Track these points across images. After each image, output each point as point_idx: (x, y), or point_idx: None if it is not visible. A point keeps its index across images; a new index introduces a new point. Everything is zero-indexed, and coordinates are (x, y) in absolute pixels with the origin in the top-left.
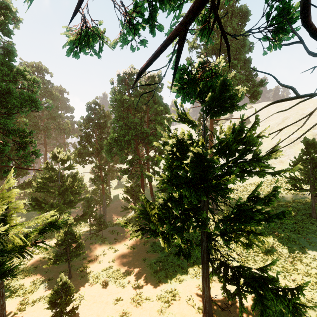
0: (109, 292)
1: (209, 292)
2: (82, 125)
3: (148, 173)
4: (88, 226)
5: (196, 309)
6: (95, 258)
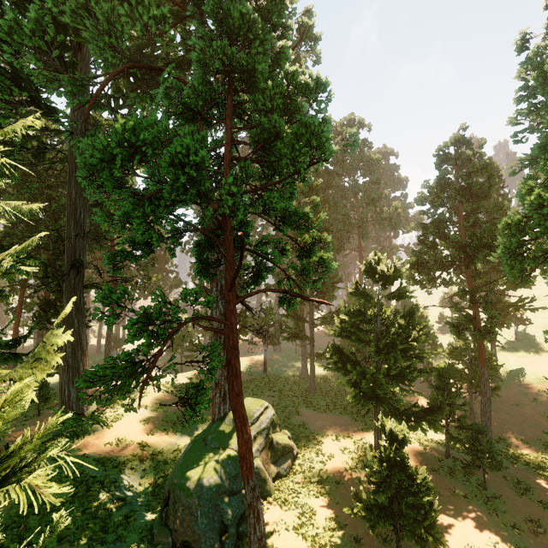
0: None
1: None
2: (427, 200)
3: None
4: None
5: None
6: None
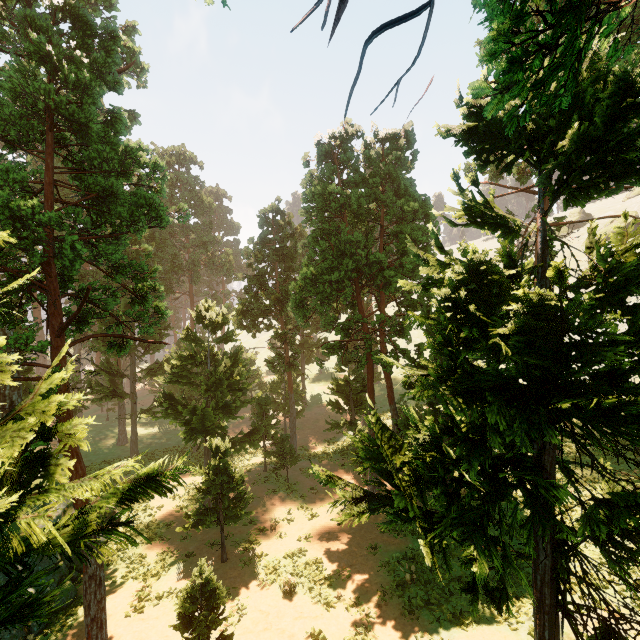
0: (297, 612)
1: None
2: (252, 255)
3: (385, 358)
4: (262, 454)
5: None
6: (273, 526)
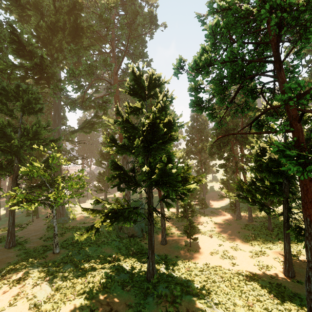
0: (214, 241)
1: (289, 247)
2: (188, 132)
3: (241, 164)
4: None
5: (281, 264)
6: (202, 224)
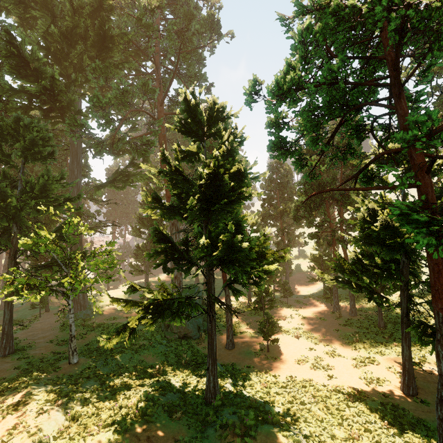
0: (301, 343)
1: (409, 352)
2: (265, 187)
3: (342, 234)
4: None
5: (398, 376)
6: (284, 318)
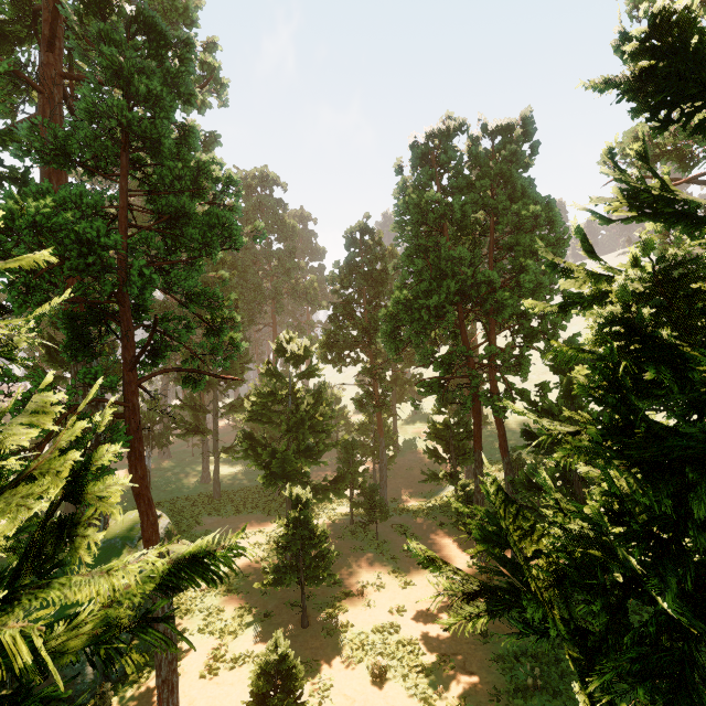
0: (388, 705)
1: None
2: (337, 280)
3: (510, 406)
4: (349, 503)
5: None
6: (360, 591)
